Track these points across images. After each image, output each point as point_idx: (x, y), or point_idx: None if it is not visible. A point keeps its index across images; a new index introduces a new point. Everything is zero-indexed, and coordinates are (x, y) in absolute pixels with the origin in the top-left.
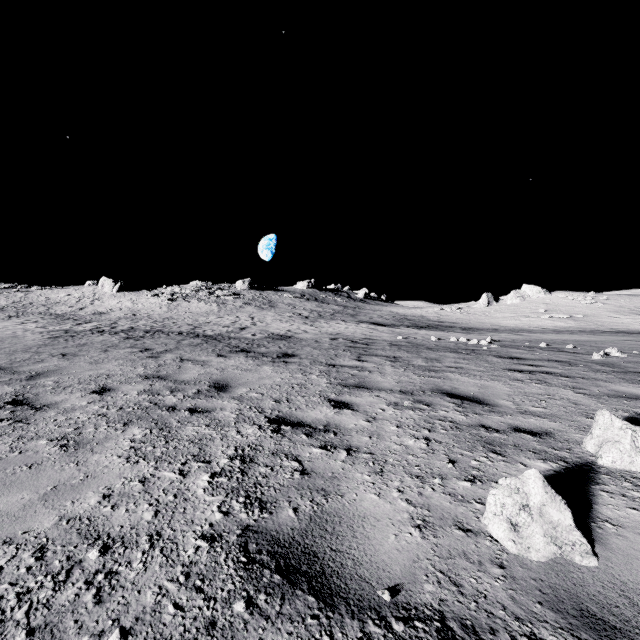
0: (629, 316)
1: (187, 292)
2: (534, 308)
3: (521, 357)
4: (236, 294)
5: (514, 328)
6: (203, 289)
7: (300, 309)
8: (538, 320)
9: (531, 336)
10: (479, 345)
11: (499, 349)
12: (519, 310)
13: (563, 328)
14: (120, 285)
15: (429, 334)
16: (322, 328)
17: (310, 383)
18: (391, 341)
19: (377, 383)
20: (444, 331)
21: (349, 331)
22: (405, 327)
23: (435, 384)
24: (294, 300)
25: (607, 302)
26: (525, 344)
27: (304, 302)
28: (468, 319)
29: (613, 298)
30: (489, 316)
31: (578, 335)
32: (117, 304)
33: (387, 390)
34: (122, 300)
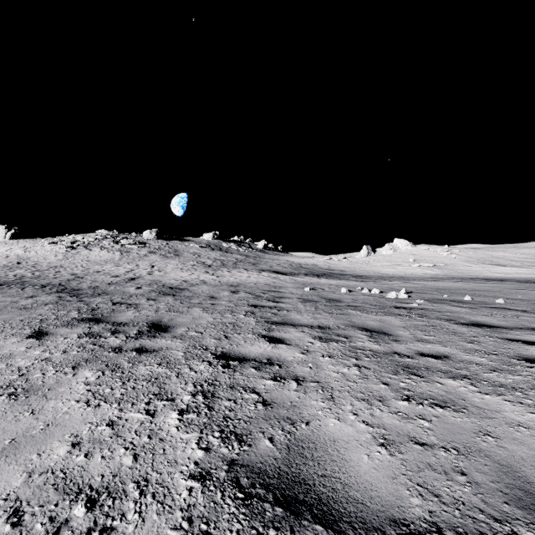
0: (478, 265)
1: (90, 240)
2: (405, 258)
3: (485, 322)
4: (142, 243)
5: (395, 275)
6: (108, 238)
7: (204, 258)
8: (410, 268)
9: (426, 284)
10: (401, 299)
11: (433, 306)
12: (393, 260)
13: (433, 275)
14: (14, 232)
15: (332, 283)
16: (223, 277)
17: (141, 479)
18: (300, 294)
19: (337, 457)
20: (342, 279)
21: (251, 281)
22: (304, 275)
23: (486, 452)
24: (199, 249)
25: (459, 253)
26: (444, 297)
27: (209, 251)
28: (353, 267)
29: (462, 250)
30: (370, 265)
31: (462, 283)
32: (5, 251)
33: (396, 534)
34: (13, 247)
